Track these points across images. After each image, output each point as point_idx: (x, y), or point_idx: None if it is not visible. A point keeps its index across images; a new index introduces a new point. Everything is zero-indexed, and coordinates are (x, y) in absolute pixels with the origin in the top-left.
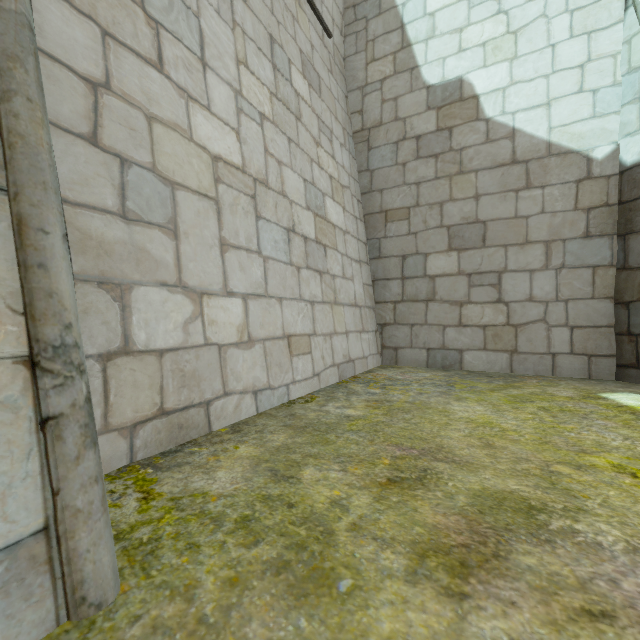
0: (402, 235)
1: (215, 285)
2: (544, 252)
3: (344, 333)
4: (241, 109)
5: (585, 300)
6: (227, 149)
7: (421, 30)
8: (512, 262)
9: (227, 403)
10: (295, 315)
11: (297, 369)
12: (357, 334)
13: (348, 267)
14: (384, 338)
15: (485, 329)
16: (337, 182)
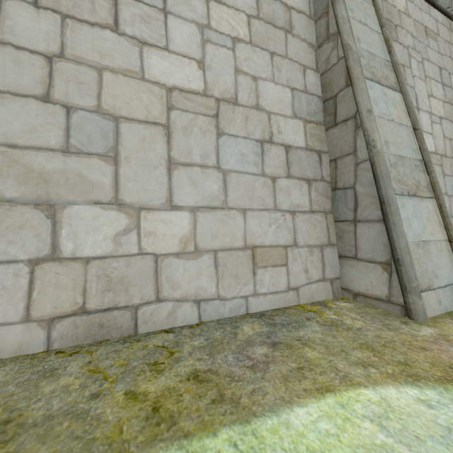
0: None
1: None
2: None
3: None
4: (432, 121)
5: None
6: (429, 146)
7: None
8: None
9: None
10: None
11: None
12: None
13: None
14: None
15: None
16: None
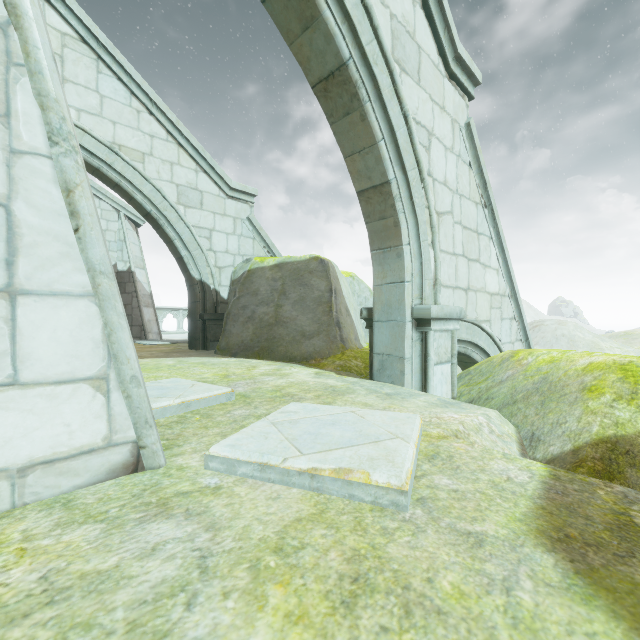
0: None
1: None
2: None
3: None
4: None
5: None
6: None
7: None
8: None
9: None
10: None
11: None
12: None
13: None
14: None
15: None
16: None
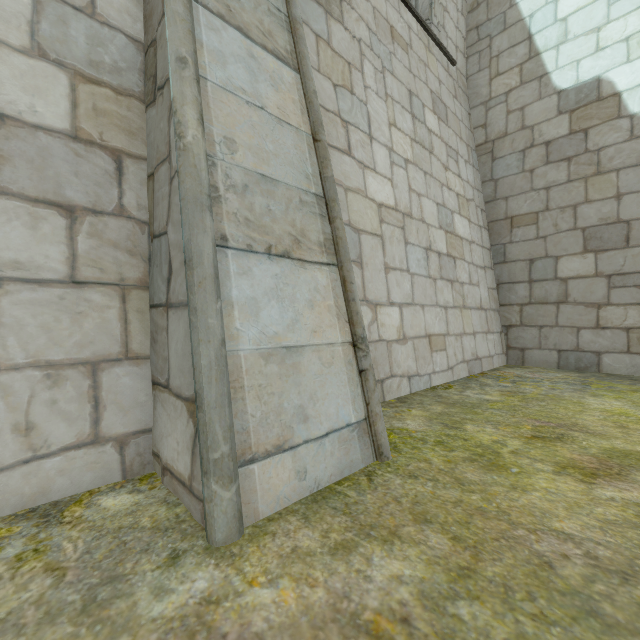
0: (529, 239)
1: (383, 298)
2: None
3: (472, 334)
4: (393, 162)
5: None
6: (386, 196)
7: (551, 37)
8: None
9: (392, 382)
10: (433, 318)
11: (436, 362)
12: (483, 335)
13: (474, 274)
14: (509, 339)
15: (628, 331)
16: (463, 198)
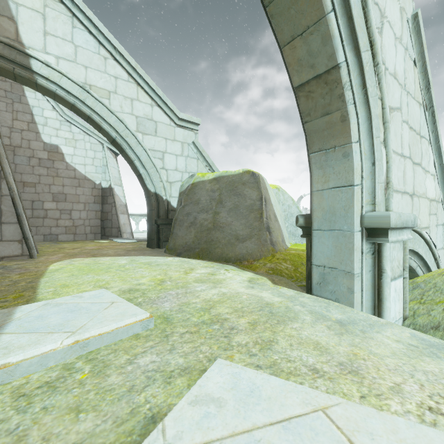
0: (32, 193)
1: None
2: (84, 206)
3: None
4: None
5: (94, 219)
6: None
7: (41, 121)
8: (75, 207)
9: None
10: None
11: None
12: None
13: None
14: None
15: (66, 227)
16: None
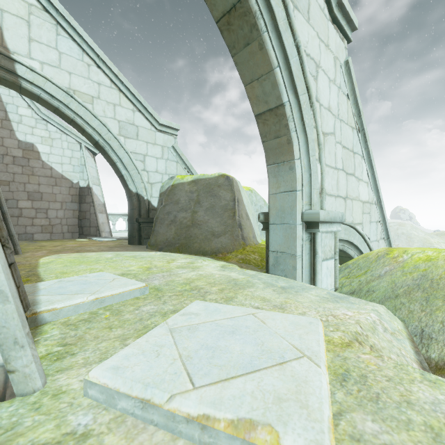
0: (6, 191)
1: None
2: (61, 205)
3: None
4: None
5: (72, 218)
6: None
7: (16, 118)
8: (51, 206)
9: None
10: None
11: None
12: None
13: None
14: None
15: (42, 226)
16: None
